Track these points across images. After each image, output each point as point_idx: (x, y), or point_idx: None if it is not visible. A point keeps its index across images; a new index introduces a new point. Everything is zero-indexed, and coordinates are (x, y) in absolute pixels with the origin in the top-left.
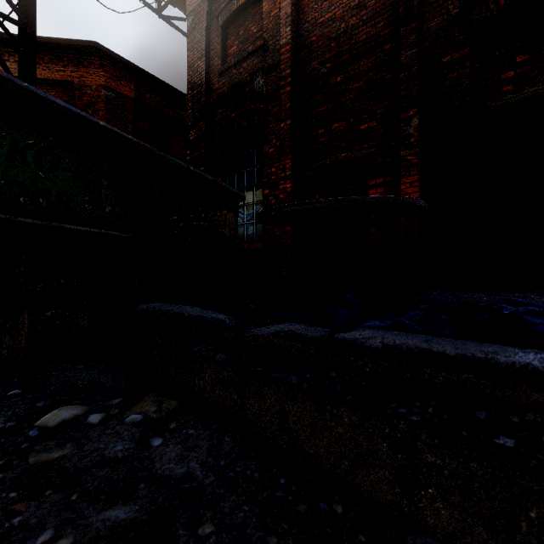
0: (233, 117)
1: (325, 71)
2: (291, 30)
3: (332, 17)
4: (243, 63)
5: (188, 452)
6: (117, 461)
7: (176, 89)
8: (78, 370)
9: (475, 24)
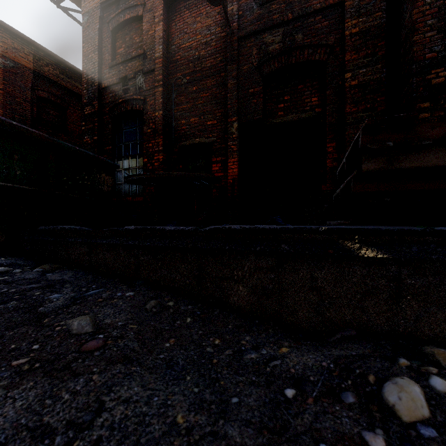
0: (120, 102)
1: (186, 81)
2: (163, 48)
3: (190, 46)
4: (128, 63)
5: (63, 275)
6: (31, 279)
7: (74, 66)
8: (2, 260)
9: (265, 74)
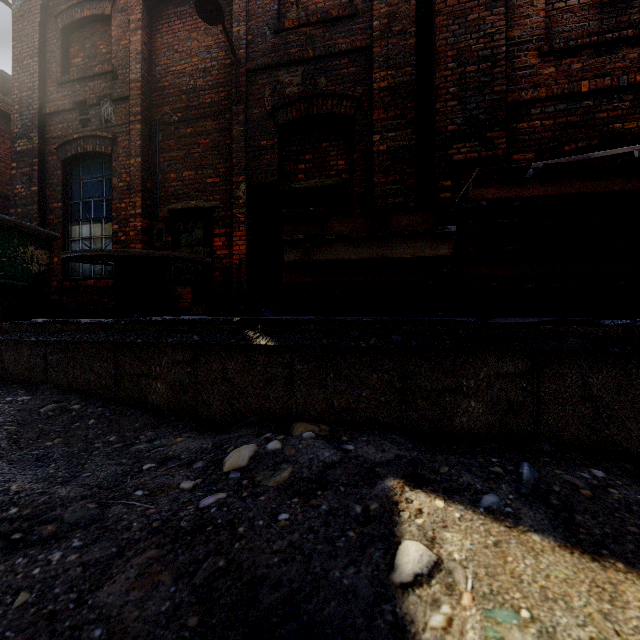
0: (76, 138)
1: (176, 119)
2: (142, 68)
3: (183, 71)
4: (89, 82)
5: None
6: None
7: (1, 71)
8: None
9: (280, 123)
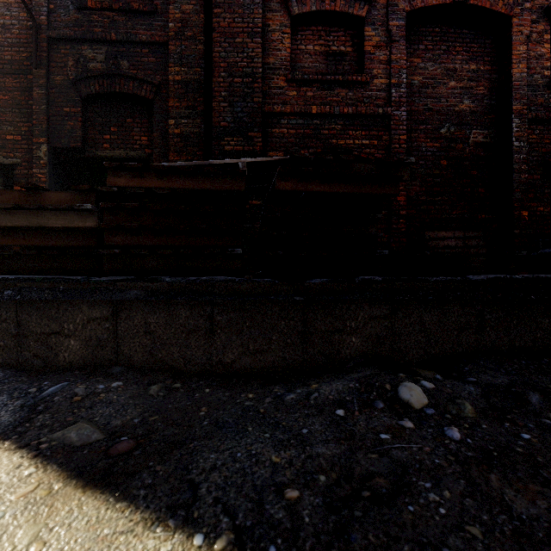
0: None
1: None
2: None
3: None
4: None
5: None
6: None
7: None
8: None
9: (83, 94)
